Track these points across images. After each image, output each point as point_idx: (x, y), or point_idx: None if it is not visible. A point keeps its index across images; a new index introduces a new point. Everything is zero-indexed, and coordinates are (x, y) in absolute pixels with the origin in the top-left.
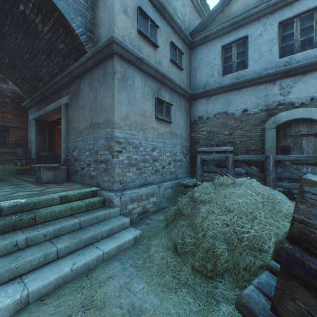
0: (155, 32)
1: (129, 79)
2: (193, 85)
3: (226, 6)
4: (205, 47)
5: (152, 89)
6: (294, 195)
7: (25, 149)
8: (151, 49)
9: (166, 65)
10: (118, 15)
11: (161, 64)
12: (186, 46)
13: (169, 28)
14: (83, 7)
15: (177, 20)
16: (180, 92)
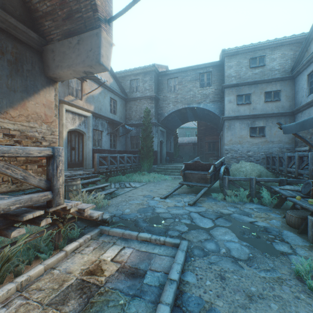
0: (249, 96)
1: (232, 125)
2: (295, 104)
3: (308, 46)
4: (300, 76)
5: (247, 124)
6: (281, 173)
7: (217, 152)
8: (246, 106)
9: (260, 107)
10: (226, 106)
11: (255, 108)
12: (287, 80)
13: (263, 85)
14: (219, 105)
15: (268, 78)
16: (275, 115)
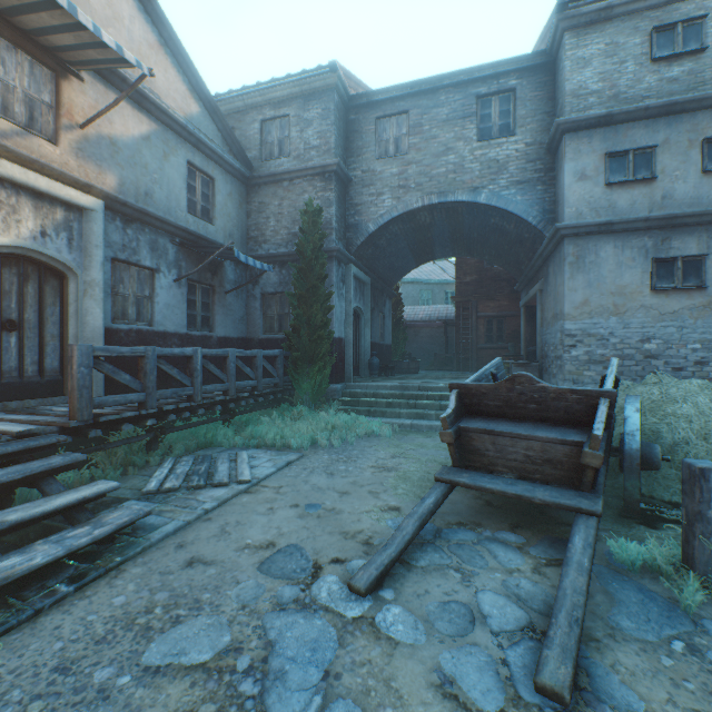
0: (649, 157)
1: (588, 255)
2: None
3: None
4: None
5: (642, 249)
6: None
7: (515, 344)
8: (638, 190)
9: (686, 190)
10: (569, 190)
11: (668, 196)
12: None
13: (698, 117)
14: (540, 192)
15: None
16: None
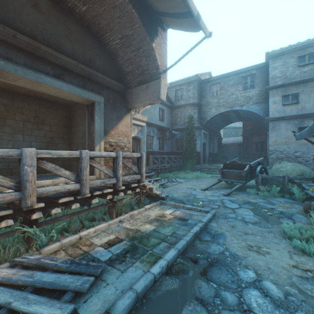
0: (296, 96)
1: (276, 126)
2: None
3: None
4: None
5: (294, 124)
6: None
7: (265, 152)
8: (293, 106)
9: (309, 105)
10: (270, 107)
11: (303, 108)
12: None
13: (313, 83)
14: (263, 106)
15: None
16: None
